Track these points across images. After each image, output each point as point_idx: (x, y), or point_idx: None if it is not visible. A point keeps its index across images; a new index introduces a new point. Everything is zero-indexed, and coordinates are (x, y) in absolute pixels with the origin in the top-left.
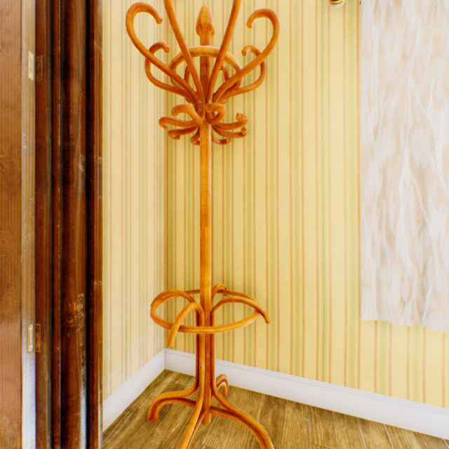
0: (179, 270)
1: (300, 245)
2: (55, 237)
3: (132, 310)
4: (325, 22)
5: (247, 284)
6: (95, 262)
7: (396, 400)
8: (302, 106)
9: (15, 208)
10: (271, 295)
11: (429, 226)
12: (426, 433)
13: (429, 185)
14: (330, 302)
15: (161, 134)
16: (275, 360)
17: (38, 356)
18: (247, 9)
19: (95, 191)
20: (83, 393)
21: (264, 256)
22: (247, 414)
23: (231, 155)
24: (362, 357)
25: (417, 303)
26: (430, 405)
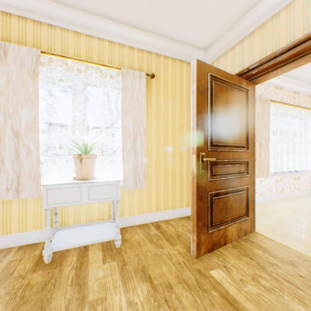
0: None
1: None
2: None
3: None
4: None
5: None
6: None
7: (14, 234)
8: None
9: None
10: None
11: (21, 156)
12: (27, 244)
13: (21, 139)
14: None
15: None
16: None
17: None
18: None
19: None
20: None
21: None
22: None
23: None
24: None
25: (17, 189)
26: (29, 231)
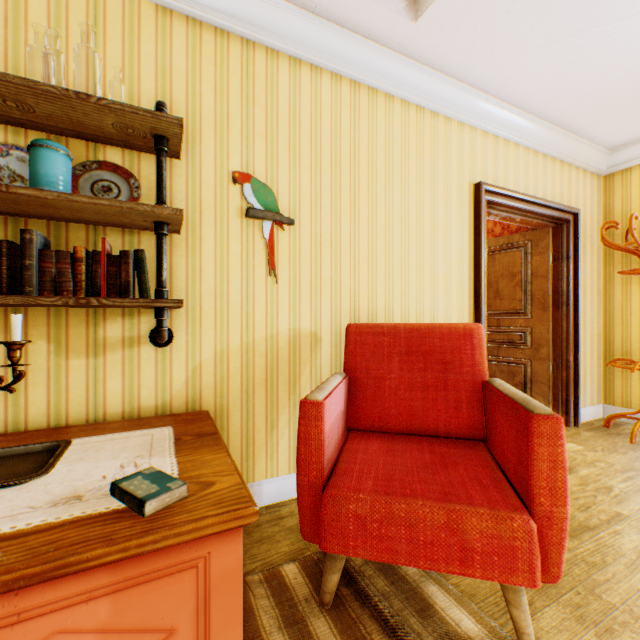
0: (616, 353)
1: None
2: (561, 328)
3: (585, 370)
4: None
5: None
6: (577, 340)
7: None
8: None
9: (544, 316)
10: None
11: None
12: None
13: None
14: None
15: (599, 264)
16: None
17: (552, 376)
18: None
19: (577, 308)
20: (571, 397)
21: None
22: None
23: None
24: None
25: None
26: None
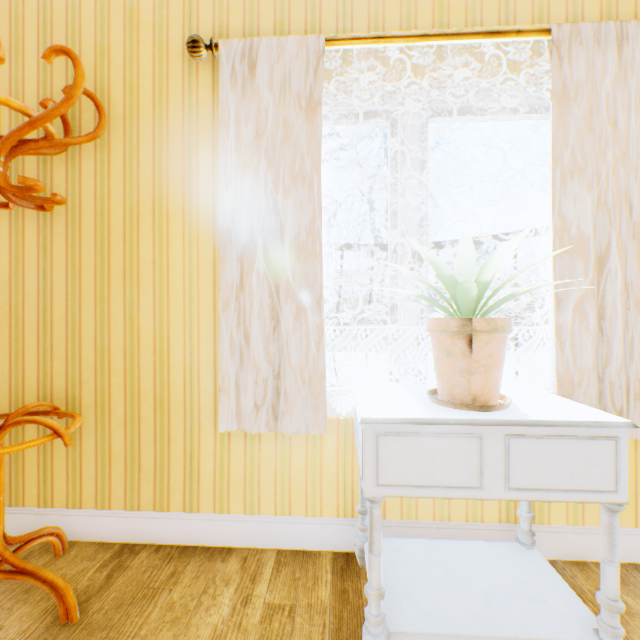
0: (3, 388)
1: (166, 347)
2: None
3: None
4: (194, 75)
5: (100, 401)
6: None
7: (265, 518)
8: (169, 172)
9: None
10: (131, 412)
11: (282, 322)
12: (291, 548)
13: (282, 278)
14: (200, 414)
15: None
16: (136, 497)
17: None
18: (100, 32)
19: None
20: None
21: (122, 362)
22: (44, 568)
23: (79, 226)
24: (233, 476)
25: (274, 407)
26: (296, 517)
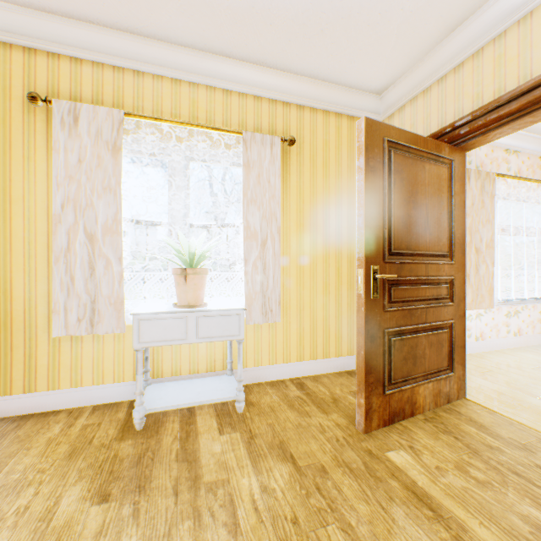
0: None
1: (10, 287)
2: None
3: None
4: (32, 112)
5: None
6: None
7: (86, 388)
8: (12, 172)
9: None
10: None
11: (97, 271)
12: (104, 403)
13: (97, 245)
14: (37, 329)
15: None
16: None
17: None
18: None
19: None
20: None
21: None
22: None
23: None
24: (63, 365)
25: (92, 320)
26: (107, 385)
